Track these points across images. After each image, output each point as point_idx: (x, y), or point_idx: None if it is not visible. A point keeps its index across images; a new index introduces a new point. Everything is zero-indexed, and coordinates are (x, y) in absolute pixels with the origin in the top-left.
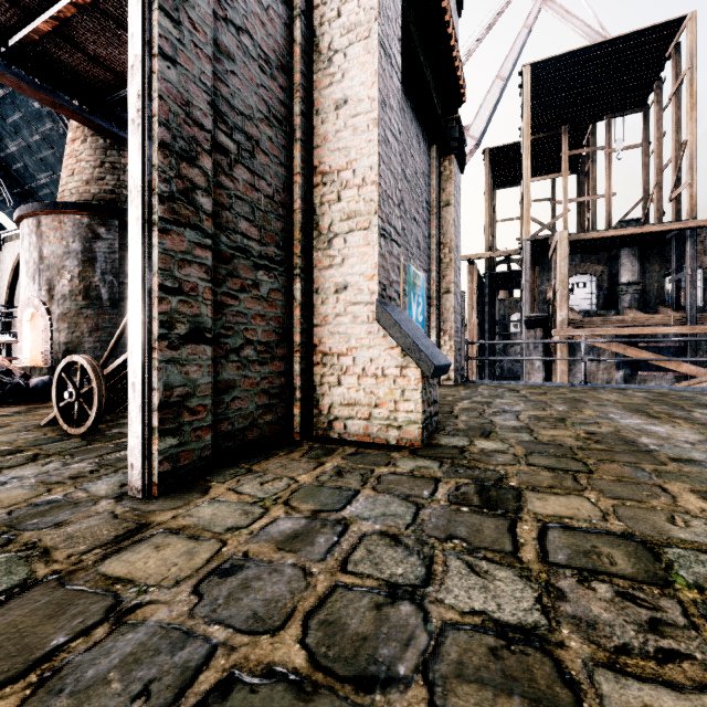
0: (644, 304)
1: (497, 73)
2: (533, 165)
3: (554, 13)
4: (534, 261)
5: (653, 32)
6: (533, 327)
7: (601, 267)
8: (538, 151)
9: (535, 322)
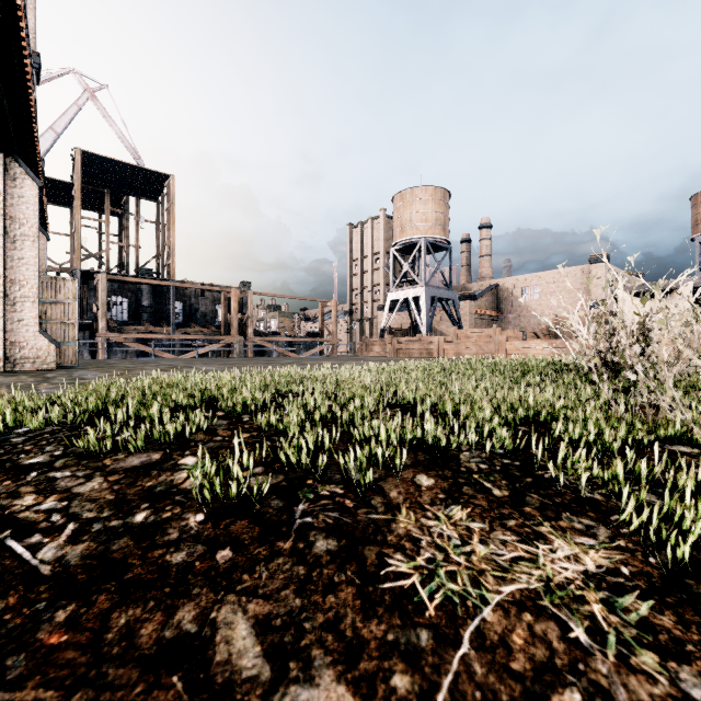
0: (156, 319)
1: (51, 125)
2: (83, 200)
3: (99, 110)
4: (84, 281)
5: (156, 173)
6: (83, 330)
7: (131, 294)
8: (87, 194)
9: (84, 326)
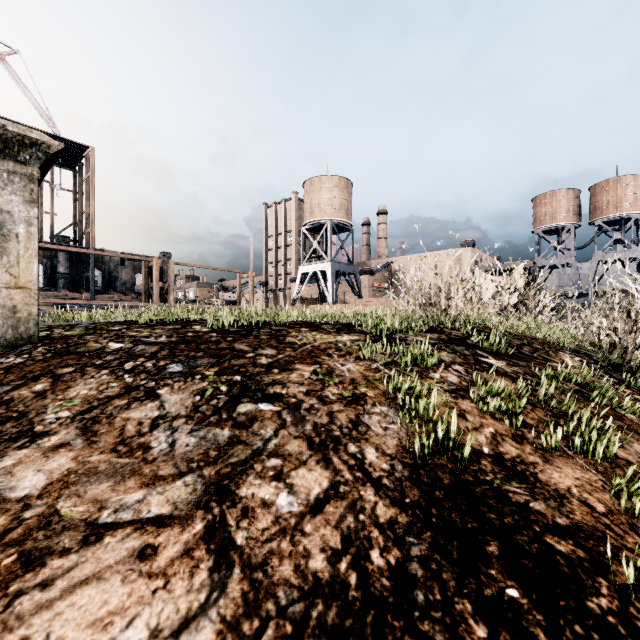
0: (73, 286)
1: None
2: None
3: (10, 74)
4: None
5: (75, 144)
6: None
7: (46, 260)
8: None
9: None
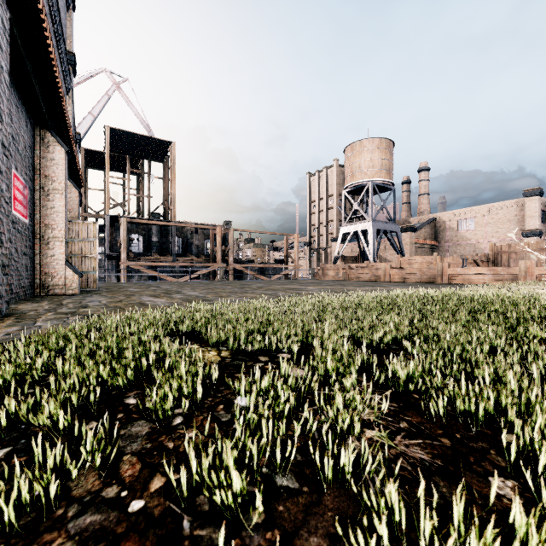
0: (162, 251)
1: (90, 111)
2: (112, 164)
3: (123, 97)
4: (112, 223)
5: (162, 141)
6: (111, 259)
7: (145, 232)
8: (115, 160)
9: (112, 257)
